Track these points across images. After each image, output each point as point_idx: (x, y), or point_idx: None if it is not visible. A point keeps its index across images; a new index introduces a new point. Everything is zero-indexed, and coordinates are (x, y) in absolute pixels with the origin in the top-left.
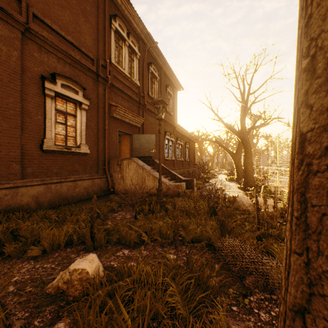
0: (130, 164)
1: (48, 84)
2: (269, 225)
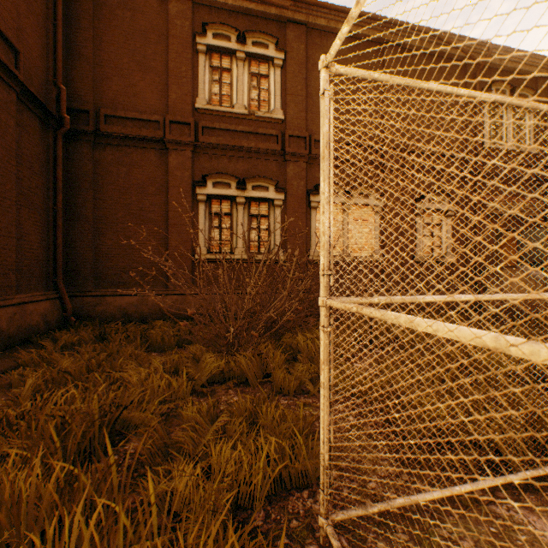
0: (513, 273)
1: (418, 204)
2: None
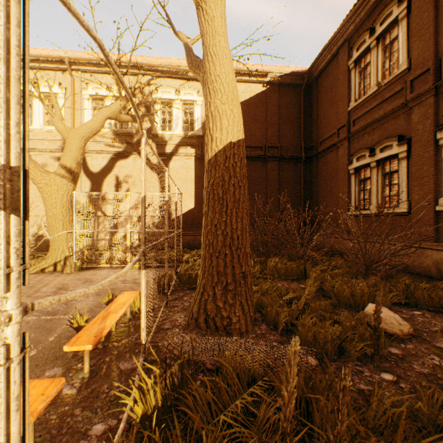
0: None
1: None
2: (277, 438)
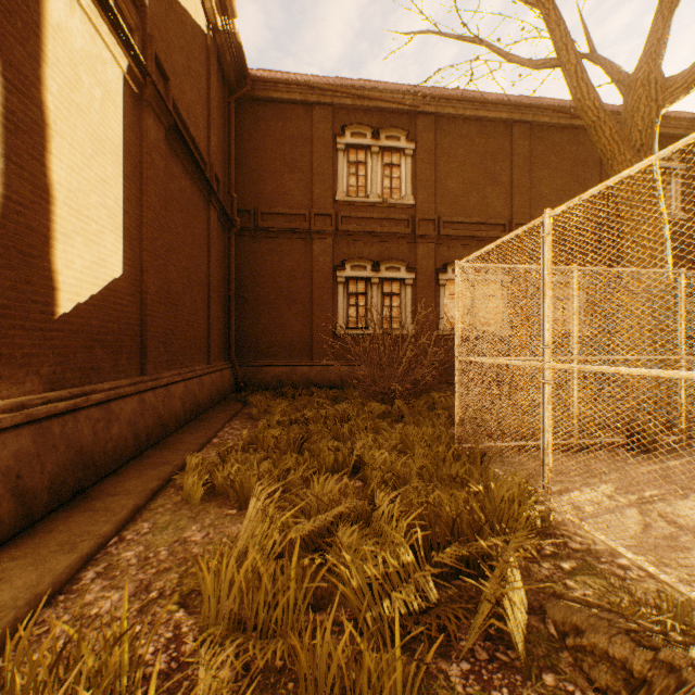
0: None
1: None
2: None
